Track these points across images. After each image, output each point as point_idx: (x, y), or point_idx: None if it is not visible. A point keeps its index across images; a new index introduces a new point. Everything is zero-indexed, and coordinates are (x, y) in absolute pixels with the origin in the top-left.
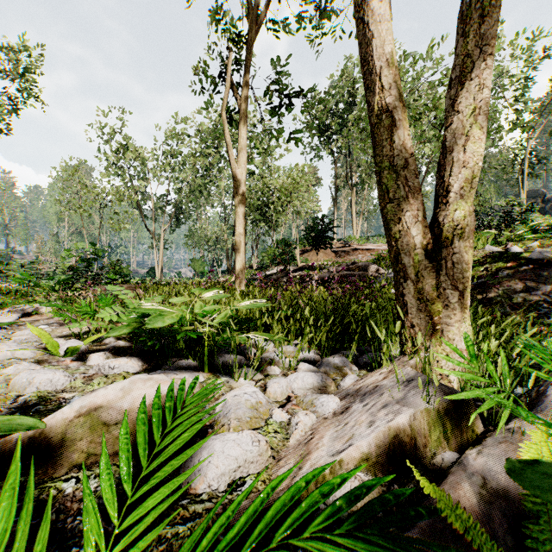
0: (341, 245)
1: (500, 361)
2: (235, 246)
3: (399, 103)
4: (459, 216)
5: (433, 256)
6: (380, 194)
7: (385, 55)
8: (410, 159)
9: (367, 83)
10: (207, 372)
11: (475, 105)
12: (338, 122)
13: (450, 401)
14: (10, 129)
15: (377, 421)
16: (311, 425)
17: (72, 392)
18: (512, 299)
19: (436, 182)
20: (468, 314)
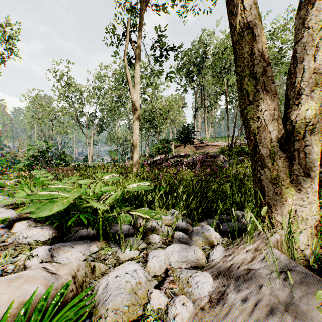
0: (198, 142)
1: None
2: (133, 142)
3: (258, 22)
4: (310, 114)
5: (286, 148)
6: (241, 98)
7: None
8: (266, 67)
9: (230, 9)
10: (101, 240)
11: None
12: (197, 69)
13: None
14: None
15: None
16: (189, 317)
17: None
18: None
19: (287, 88)
20: (317, 196)
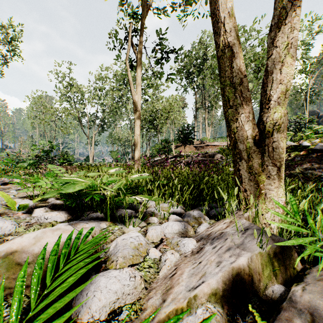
0: (199, 143)
1: (319, 218)
2: (134, 142)
3: (236, 42)
4: (277, 117)
5: (259, 144)
6: (224, 103)
7: (227, 10)
8: (243, 78)
9: (215, 29)
10: (109, 221)
11: (288, 42)
12: (197, 70)
13: (277, 246)
14: (3, 74)
15: (223, 261)
16: (175, 261)
17: (15, 235)
18: (304, 174)
19: (261, 94)
20: (283, 182)
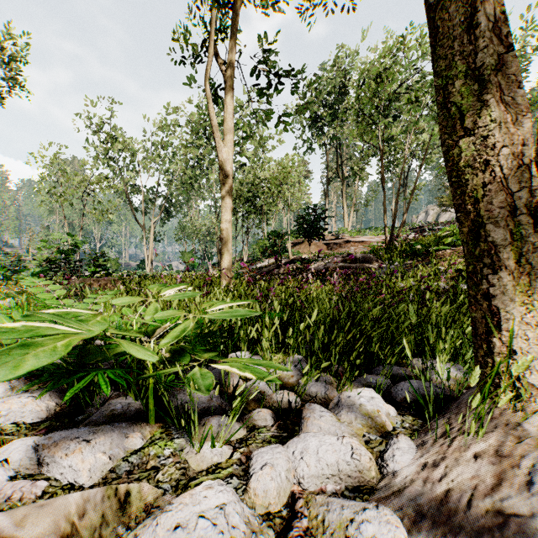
0: (332, 237)
1: None
2: (221, 234)
3: None
4: None
5: None
6: (444, 125)
7: None
8: (504, 55)
9: None
10: (153, 423)
11: None
12: (330, 114)
13: None
14: None
15: None
16: None
17: None
18: None
19: None
20: None
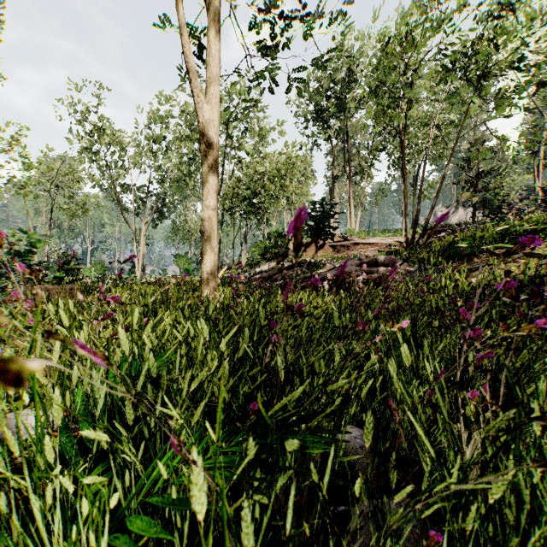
0: (339, 239)
1: None
2: (202, 226)
3: None
4: None
5: None
6: None
7: None
8: None
9: None
10: None
11: None
12: (335, 105)
13: None
14: None
15: None
16: None
17: None
18: None
19: None
20: None
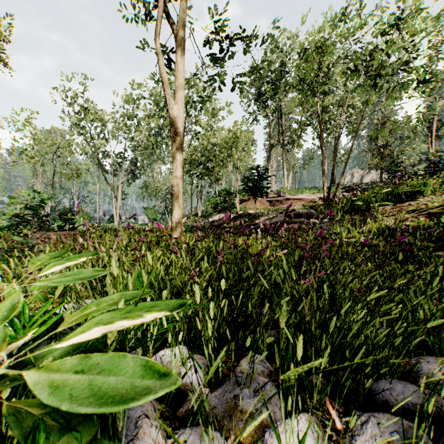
0: (274, 195)
1: None
2: (172, 190)
3: None
4: None
5: None
6: None
7: None
8: None
9: None
10: None
11: None
12: (272, 89)
13: None
14: None
15: None
16: None
17: None
18: None
19: None
20: None
